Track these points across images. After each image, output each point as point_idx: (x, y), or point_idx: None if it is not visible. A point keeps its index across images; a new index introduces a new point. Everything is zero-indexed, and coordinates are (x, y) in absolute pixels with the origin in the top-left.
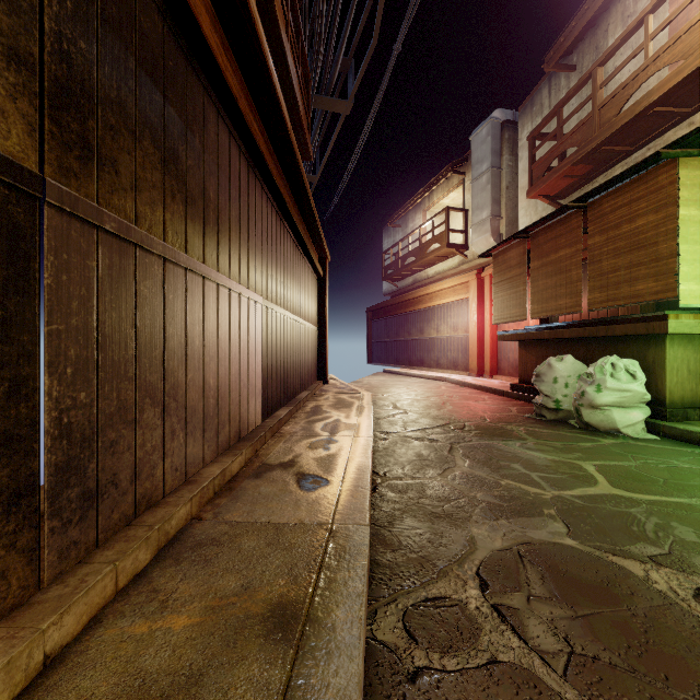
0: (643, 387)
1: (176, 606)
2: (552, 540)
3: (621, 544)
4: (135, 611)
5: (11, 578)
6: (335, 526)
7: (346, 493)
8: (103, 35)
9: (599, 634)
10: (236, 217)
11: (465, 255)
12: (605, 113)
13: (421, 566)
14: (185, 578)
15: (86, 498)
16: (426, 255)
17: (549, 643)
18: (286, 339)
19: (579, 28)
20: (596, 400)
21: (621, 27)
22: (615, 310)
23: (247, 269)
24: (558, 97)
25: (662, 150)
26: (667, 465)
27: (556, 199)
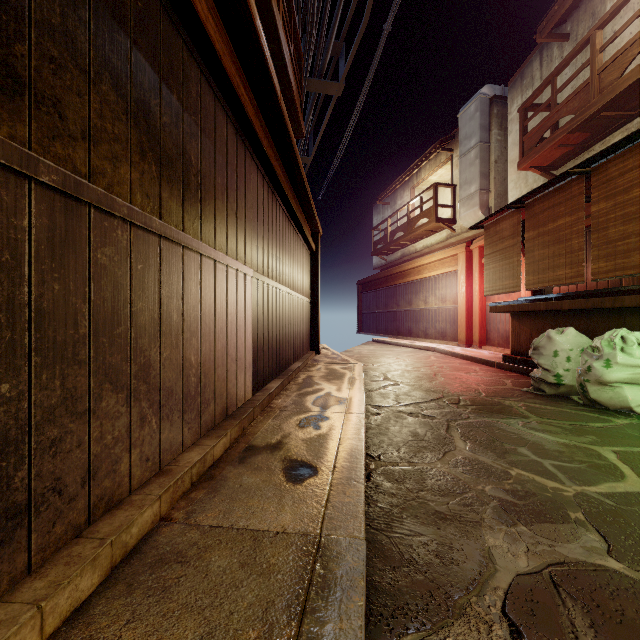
0: None
1: None
2: (591, 561)
3: None
4: None
5: None
6: (323, 538)
7: (337, 488)
8: None
9: None
10: (223, 185)
11: (453, 229)
12: (605, 77)
13: (430, 594)
14: (133, 618)
15: (12, 515)
16: (414, 230)
17: None
18: (278, 311)
19: None
20: (605, 376)
21: None
22: (617, 280)
23: (236, 240)
24: (550, 68)
25: None
26: None
27: (548, 170)
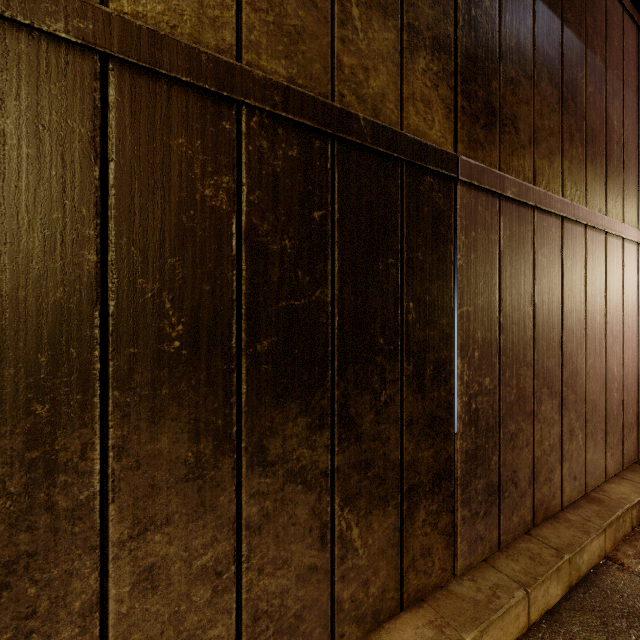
0: None
1: None
2: None
3: None
4: None
5: (434, 556)
6: None
7: None
8: None
9: None
10: None
11: None
12: None
13: None
14: None
15: (489, 492)
16: None
17: None
18: None
19: None
20: None
21: None
22: None
23: None
24: None
25: None
26: None
27: None
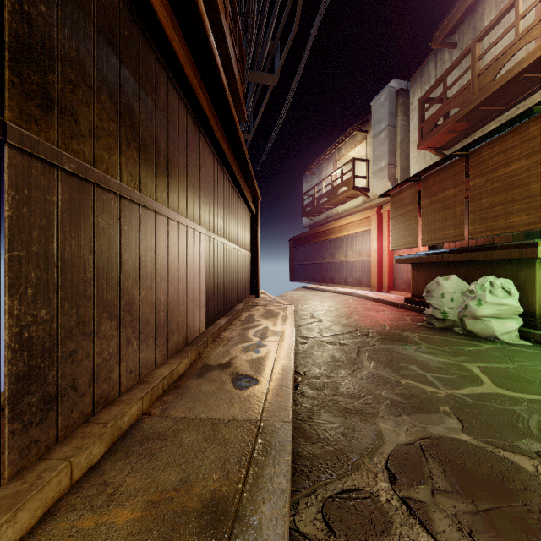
0: (517, 302)
1: (121, 500)
2: (449, 436)
3: (510, 440)
4: (85, 505)
5: None
6: (263, 423)
7: (272, 392)
8: (63, 2)
9: (500, 530)
10: (184, 163)
11: (367, 196)
12: (482, 79)
13: (337, 458)
14: (132, 471)
15: (47, 401)
16: (336, 196)
17: (455, 538)
18: (225, 262)
19: (460, 13)
20: (477, 312)
21: (495, 11)
22: (490, 238)
23: (193, 206)
24: (442, 69)
25: (534, 106)
26: (540, 367)
27: (441, 150)
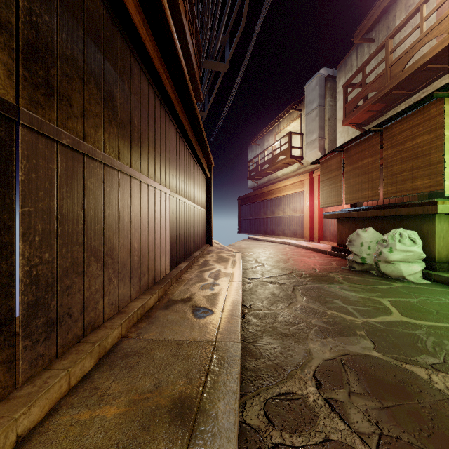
0: (421, 249)
1: (109, 399)
2: (364, 353)
3: (411, 355)
4: (81, 403)
5: None
6: (217, 343)
7: (224, 320)
8: (61, 12)
9: (400, 421)
10: (152, 137)
11: (301, 163)
12: (394, 69)
13: (275, 370)
14: (116, 379)
15: (49, 325)
16: (276, 163)
17: (365, 427)
18: (185, 217)
19: (376, 14)
20: (389, 258)
21: (404, 13)
22: (400, 198)
23: (160, 171)
24: (362, 60)
25: (433, 92)
26: (438, 301)
27: (361, 126)
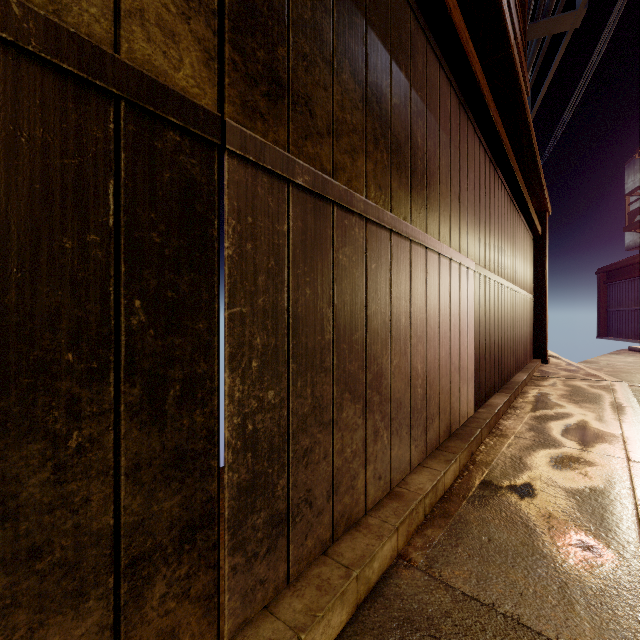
0: None
1: None
2: None
3: None
4: None
5: (183, 635)
6: None
7: None
8: None
9: None
10: (446, 166)
11: None
12: None
13: None
14: None
15: (275, 523)
16: None
17: None
18: (499, 311)
19: None
20: None
21: None
22: None
23: (458, 229)
24: None
25: None
26: None
27: None
